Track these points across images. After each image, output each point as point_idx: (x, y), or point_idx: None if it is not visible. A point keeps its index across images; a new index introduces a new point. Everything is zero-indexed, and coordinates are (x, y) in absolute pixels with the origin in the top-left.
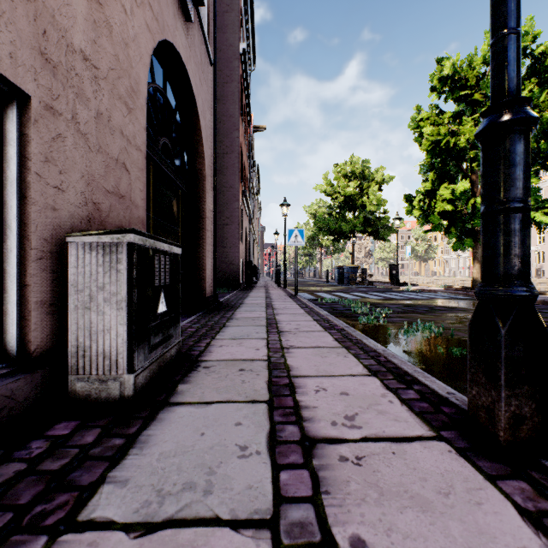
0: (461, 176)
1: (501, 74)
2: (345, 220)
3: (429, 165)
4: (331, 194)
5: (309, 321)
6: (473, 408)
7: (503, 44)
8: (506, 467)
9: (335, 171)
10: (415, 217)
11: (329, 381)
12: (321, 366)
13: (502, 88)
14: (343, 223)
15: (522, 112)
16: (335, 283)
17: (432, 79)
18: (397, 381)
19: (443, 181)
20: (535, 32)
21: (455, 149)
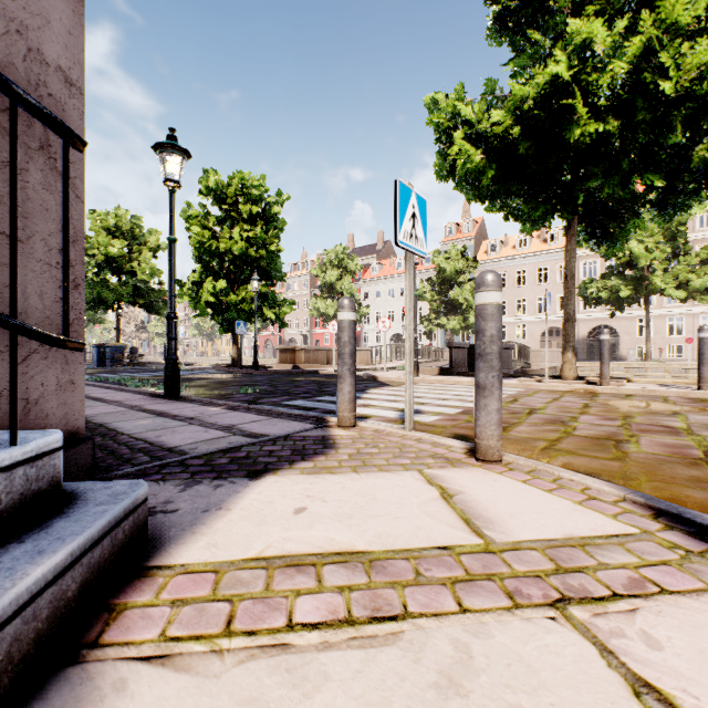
0: (224, 273)
1: (171, 305)
2: (108, 286)
3: (198, 259)
4: (86, 249)
5: (90, 387)
6: (165, 389)
7: (171, 298)
8: (169, 398)
9: (91, 218)
10: (188, 301)
11: (117, 397)
12: (112, 395)
13: (171, 308)
14: (106, 291)
15: (174, 316)
16: (93, 366)
17: (202, 182)
18: (147, 394)
19: (210, 274)
20: (266, 188)
21: (218, 252)
